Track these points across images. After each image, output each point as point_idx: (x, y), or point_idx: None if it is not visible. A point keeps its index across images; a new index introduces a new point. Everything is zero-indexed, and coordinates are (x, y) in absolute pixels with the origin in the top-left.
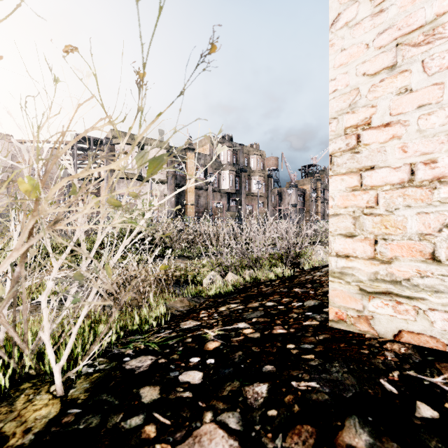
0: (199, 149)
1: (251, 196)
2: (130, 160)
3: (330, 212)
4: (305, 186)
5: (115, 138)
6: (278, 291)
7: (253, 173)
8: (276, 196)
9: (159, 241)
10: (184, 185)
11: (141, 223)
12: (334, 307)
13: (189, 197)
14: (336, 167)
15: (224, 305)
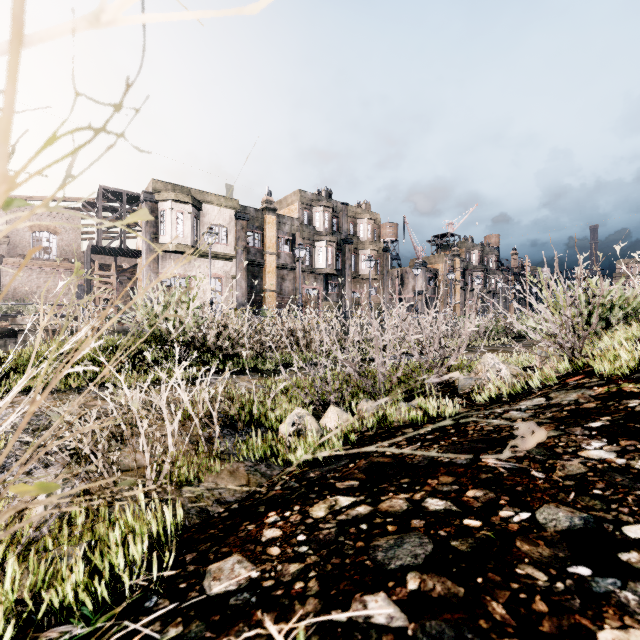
0: (283, 210)
1: (359, 279)
2: (181, 225)
3: None
4: (437, 265)
5: (158, 193)
6: (446, 462)
7: (362, 246)
8: (395, 279)
9: (214, 346)
10: (261, 262)
11: None
12: None
13: (268, 279)
14: None
15: (322, 497)
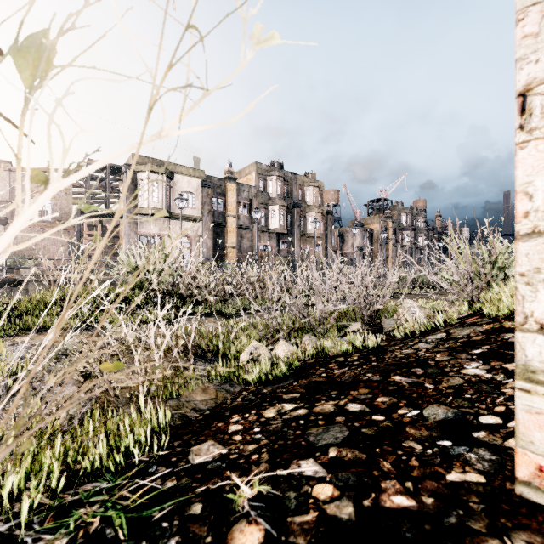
0: (242, 179)
1: (306, 237)
2: (156, 192)
3: (519, 228)
4: (373, 225)
5: (137, 165)
6: (365, 379)
7: (309, 209)
8: (336, 237)
9: (186, 294)
10: (223, 223)
11: (1, 241)
12: (533, 453)
13: (229, 238)
14: (540, 120)
15: (272, 404)
